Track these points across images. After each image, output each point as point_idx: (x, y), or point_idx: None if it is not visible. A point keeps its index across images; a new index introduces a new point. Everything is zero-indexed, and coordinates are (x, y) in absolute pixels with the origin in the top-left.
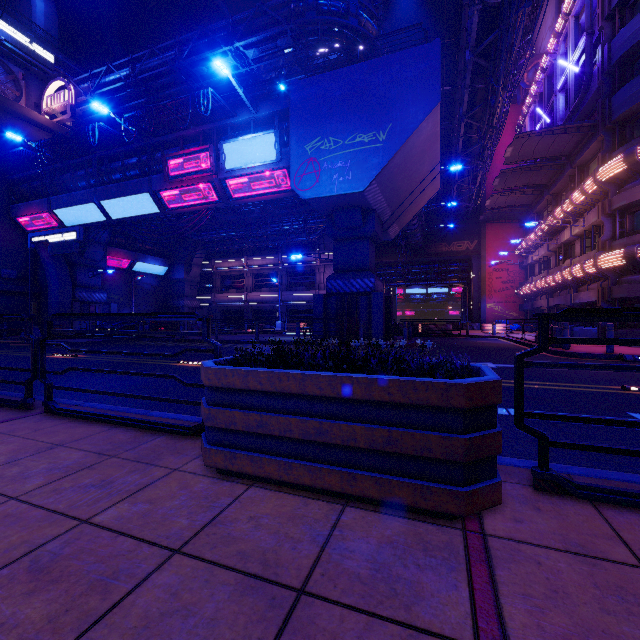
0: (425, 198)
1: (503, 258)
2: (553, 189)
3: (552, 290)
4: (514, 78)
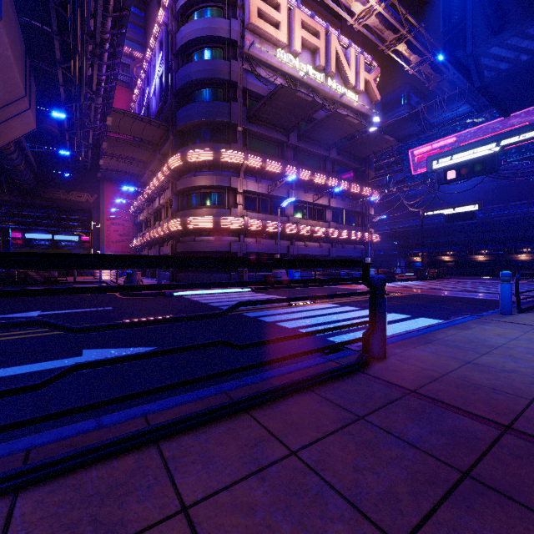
0: (14, 131)
1: (120, 214)
2: (151, 167)
3: (151, 244)
4: (116, 60)
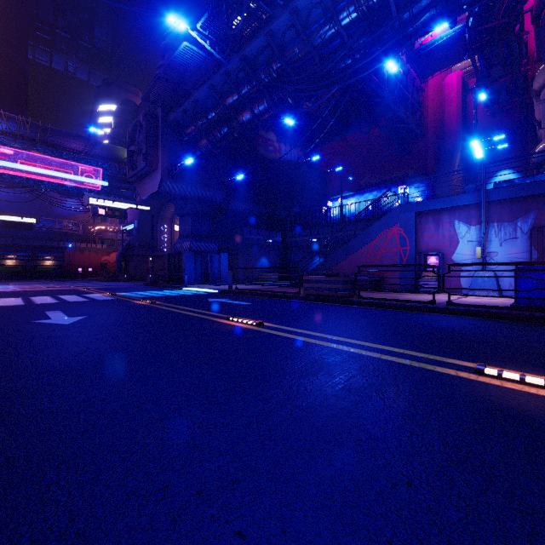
0: None
1: None
2: None
3: None
4: None
